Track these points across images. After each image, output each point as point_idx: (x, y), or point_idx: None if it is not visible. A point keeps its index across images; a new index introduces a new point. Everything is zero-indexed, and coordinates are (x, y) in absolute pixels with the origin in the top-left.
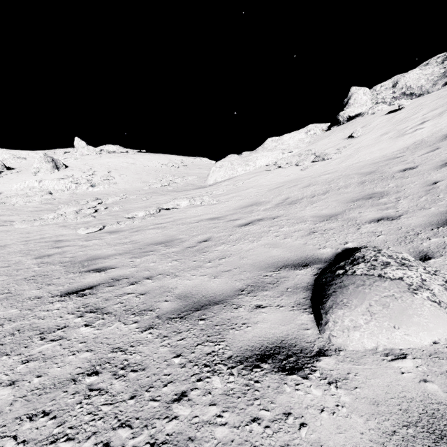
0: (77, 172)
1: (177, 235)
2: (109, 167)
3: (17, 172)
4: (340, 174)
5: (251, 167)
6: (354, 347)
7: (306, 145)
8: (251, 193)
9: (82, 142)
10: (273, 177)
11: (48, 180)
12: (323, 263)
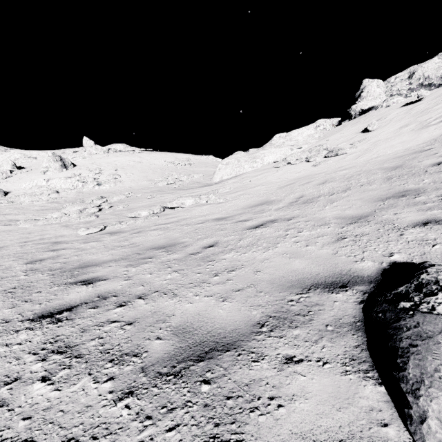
0: (85, 170)
1: (180, 237)
2: (116, 165)
3: (27, 171)
4: (359, 169)
5: (259, 164)
6: None
7: (316, 141)
8: (260, 190)
9: (90, 142)
10: (282, 174)
11: (55, 179)
12: (367, 284)
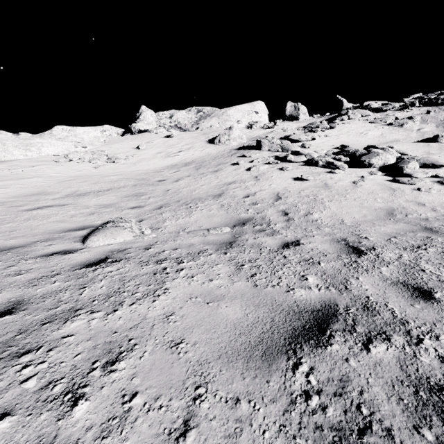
0: None
1: None
2: None
3: None
4: (123, 177)
5: (35, 153)
6: (96, 246)
7: (102, 144)
8: (37, 182)
9: None
10: (64, 170)
11: None
12: (94, 227)
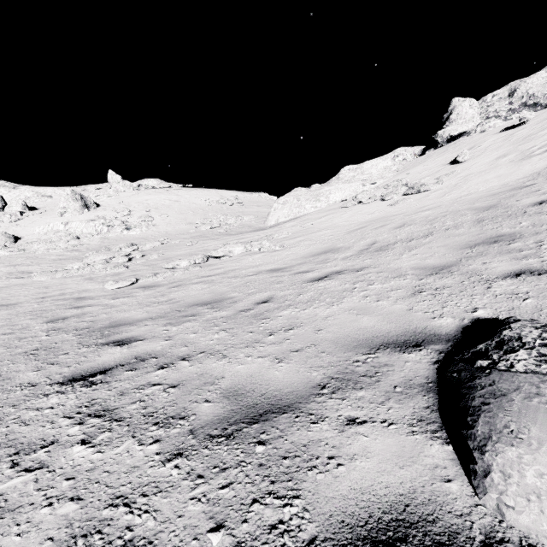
0: (111, 212)
1: (228, 292)
2: (148, 205)
3: (40, 212)
4: (445, 210)
5: (323, 203)
6: None
7: (394, 174)
8: (324, 236)
9: (116, 176)
10: (352, 216)
11: (75, 222)
12: (444, 343)
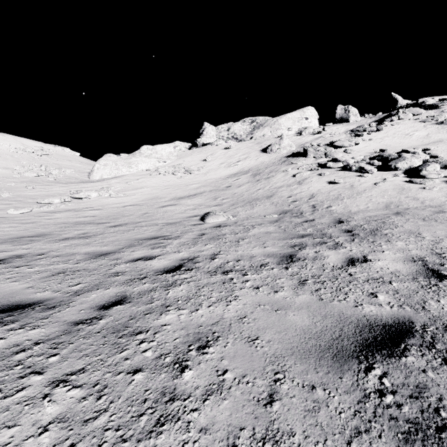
0: None
1: (121, 212)
2: None
3: None
4: (201, 185)
5: (135, 169)
6: (210, 222)
7: (176, 158)
8: (148, 191)
9: None
10: (158, 181)
11: None
12: (201, 216)
